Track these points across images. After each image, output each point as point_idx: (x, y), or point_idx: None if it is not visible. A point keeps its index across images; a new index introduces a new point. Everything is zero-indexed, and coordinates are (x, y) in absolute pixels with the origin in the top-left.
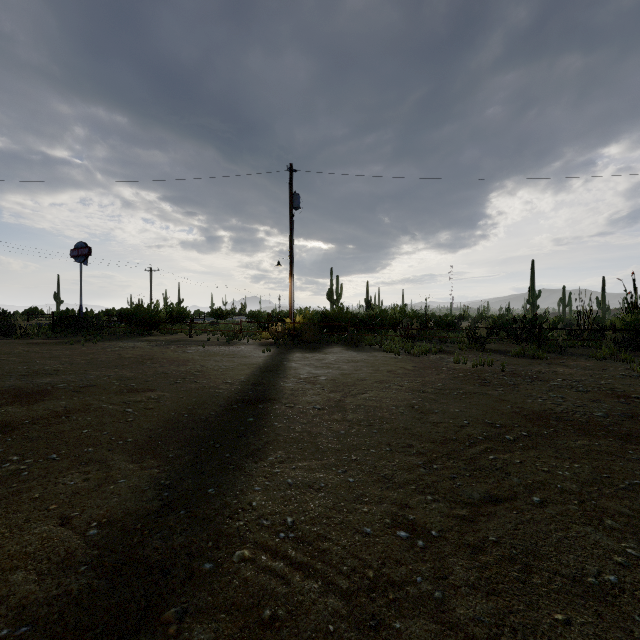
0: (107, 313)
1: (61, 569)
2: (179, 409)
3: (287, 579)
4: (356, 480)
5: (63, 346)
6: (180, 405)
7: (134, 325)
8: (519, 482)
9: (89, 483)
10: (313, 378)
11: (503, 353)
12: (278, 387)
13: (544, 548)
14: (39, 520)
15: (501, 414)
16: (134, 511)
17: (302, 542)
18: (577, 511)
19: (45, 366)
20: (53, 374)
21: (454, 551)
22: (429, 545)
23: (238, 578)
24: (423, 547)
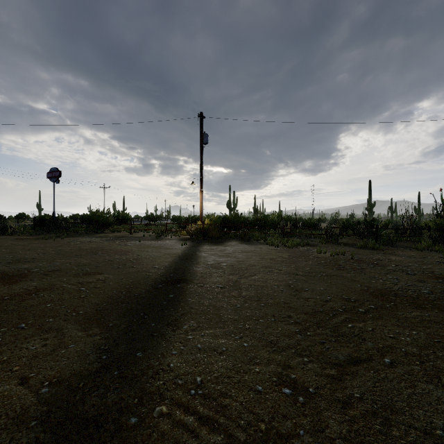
0: (73, 217)
1: (15, 424)
2: (119, 288)
3: (196, 432)
4: (249, 345)
5: (40, 241)
6: (120, 285)
7: (91, 226)
8: (373, 346)
9: (46, 348)
10: (217, 264)
11: (351, 245)
12: (192, 271)
13: (398, 403)
14: (3, 380)
15: (354, 291)
16: (78, 372)
17: (208, 398)
18: (420, 371)
19: (25, 255)
20: (30, 261)
21: (328, 406)
22: (308, 401)
23: (157, 431)
24: (303, 402)
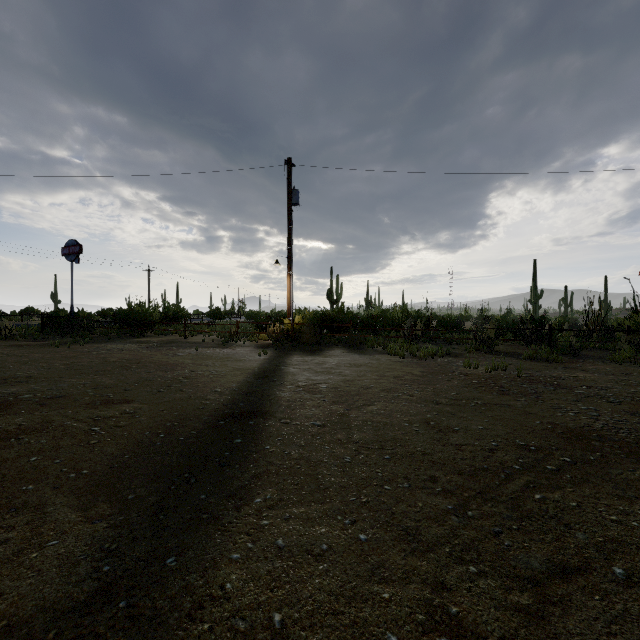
0: (103, 313)
1: None
2: (155, 426)
3: None
4: (369, 538)
5: (47, 348)
6: (158, 421)
7: (127, 326)
8: (586, 540)
9: (6, 548)
10: (312, 386)
11: (513, 356)
12: (273, 397)
13: None
14: None
15: (532, 432)
16: (52, 604)
17: None
18: None
19: (17, 372)
20: (23, 382)
21: None
22: None
23: None
24: None
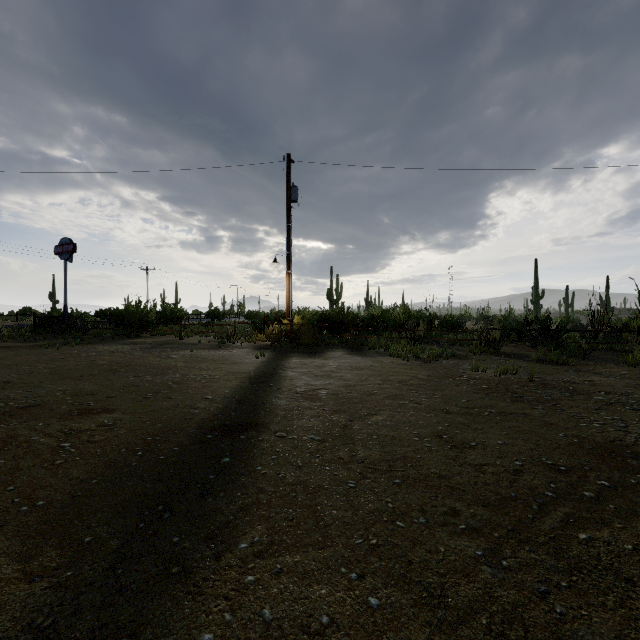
0: (101, 313)
1: None
2: (134, 442)
3: None
4: (383, 603)
5: (35, 350)
6: (138, 435)
7: (122, 326)
8: None
9: None
10: (312, 392)
11: (520, 357)
12: (268, 406)
13: None
14: None
15: (558, 447)
16: None
17: None
18: None
19: None
20: None
21: None
22: None
23: None
24: None
